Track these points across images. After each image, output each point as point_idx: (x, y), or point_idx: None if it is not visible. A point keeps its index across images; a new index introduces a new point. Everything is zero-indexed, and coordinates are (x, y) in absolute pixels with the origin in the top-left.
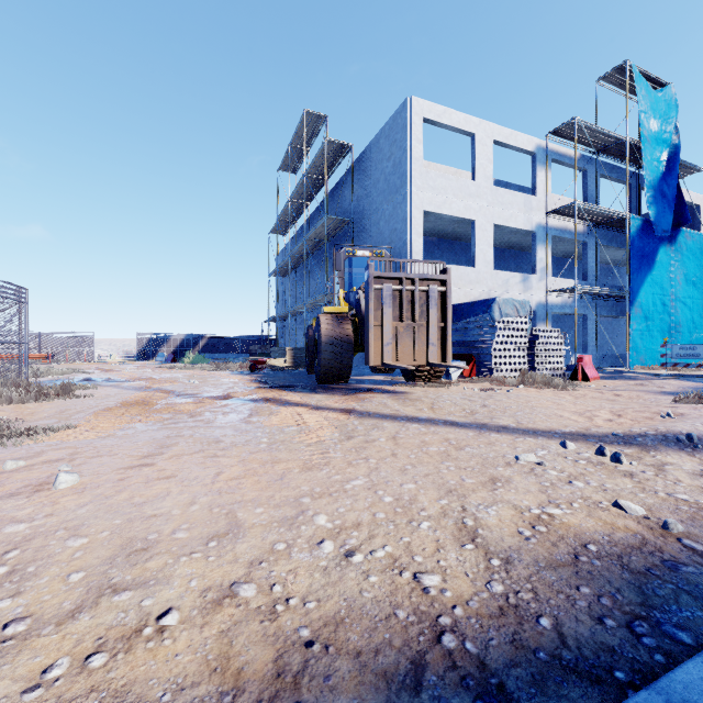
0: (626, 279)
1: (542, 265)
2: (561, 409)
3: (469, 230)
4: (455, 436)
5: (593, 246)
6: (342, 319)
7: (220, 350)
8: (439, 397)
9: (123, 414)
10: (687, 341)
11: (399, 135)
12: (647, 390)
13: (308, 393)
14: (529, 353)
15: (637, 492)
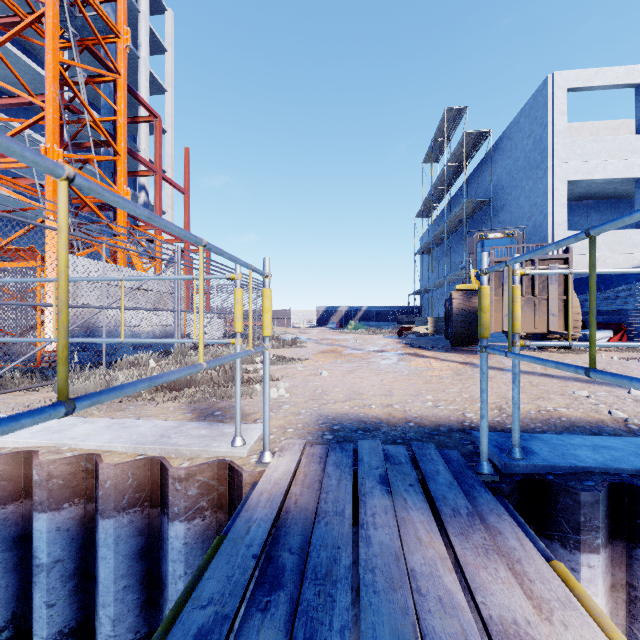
0: None
1: None
2: None
3: None
4: (539, 381)
5: None
6: (471, 294)
7: (373, 319)
8: (560, 360)
9: (327, 356)
10: None
11: (539, 113)
12: None
13: (440, 352)
14: None
15: None
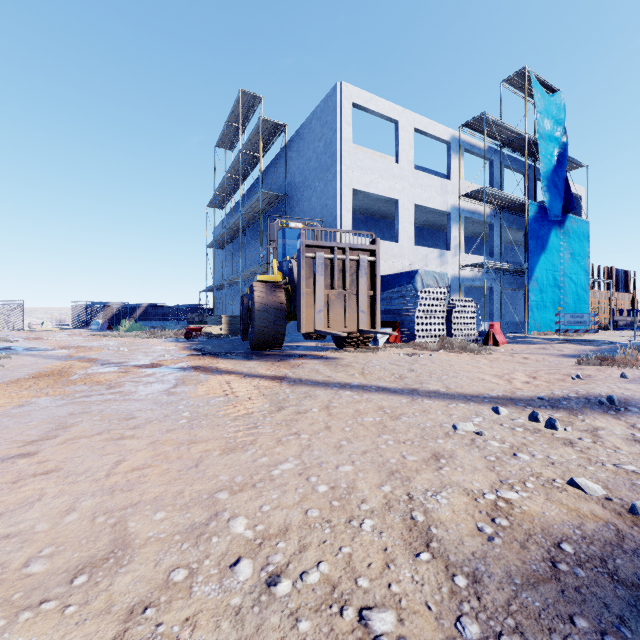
0: (525, 256)
1: (456, 242)
2: (482, 372)
3: (393, 209)
4: (389, 404)
5: (498, 227)
6: (275, 287)
7: (157, 319)
8: (369, 362)
9: (30, 387)
10: (572, 310)
11: (330, 117)
12: (549, 353)
13: (240, 360)
14: (447, 320)
15: (585, 464)
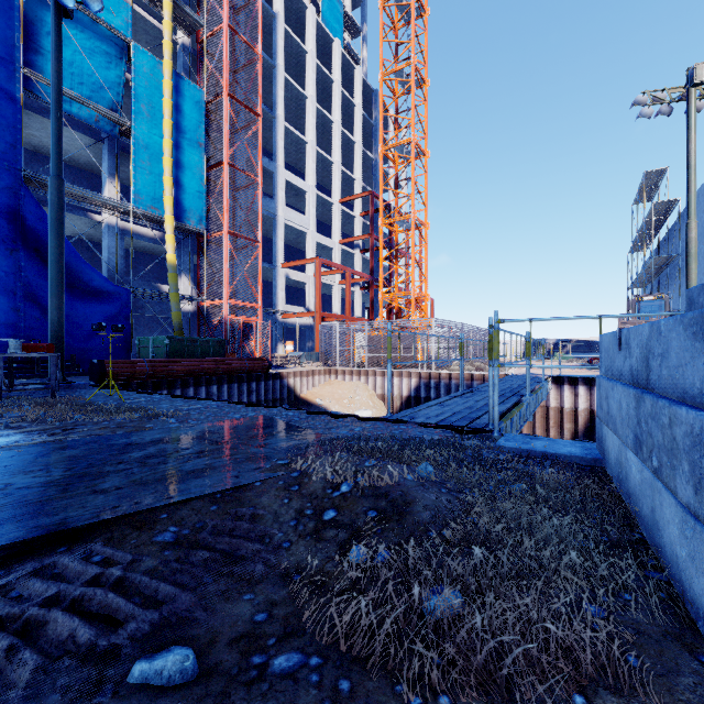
0: None
1: None
2: None
3: None
4: None
5: None
6: None
7: (584, 351)
8: None
9: None
10: None
11: None
12: None
13: None
14: None
15: None
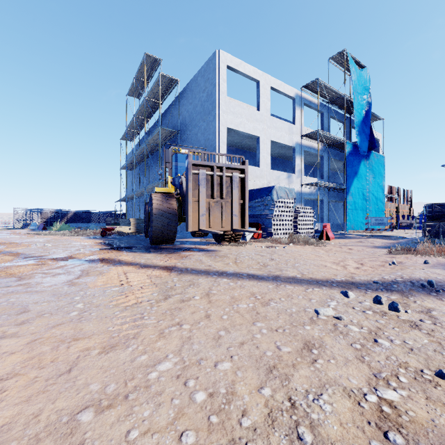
0: (345, 179)
1: (298, 168)
2: (324, 260)
3: (255, 143)
4: (258, 290)
5: (326, 158)
6: (169, 196)
7: (83, 221)
8: (240, 253)
9: None
10: (374, 216)
11: (211, 75)
12: (365, 245)
13: (141, 253)
14: (294, 222)
15: (440, 350)
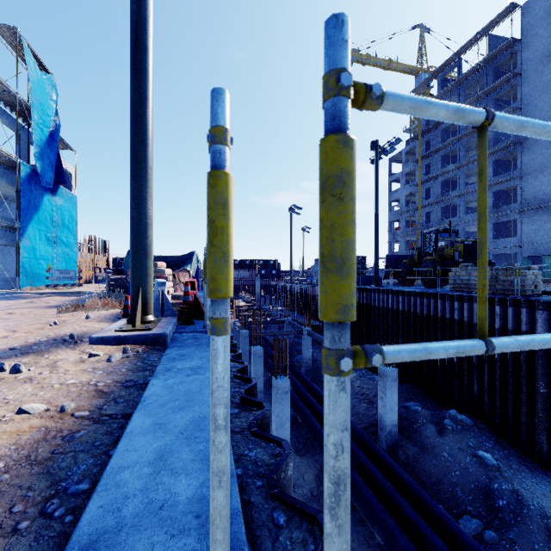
0: (17, 214)
1: None
2: None
3: None
4: None
5: None
6: None
7: None
8: None
9: None
10: (64, 267)
11: None
12: (37, 306)
13: None
14: None
15: (38, 392)
